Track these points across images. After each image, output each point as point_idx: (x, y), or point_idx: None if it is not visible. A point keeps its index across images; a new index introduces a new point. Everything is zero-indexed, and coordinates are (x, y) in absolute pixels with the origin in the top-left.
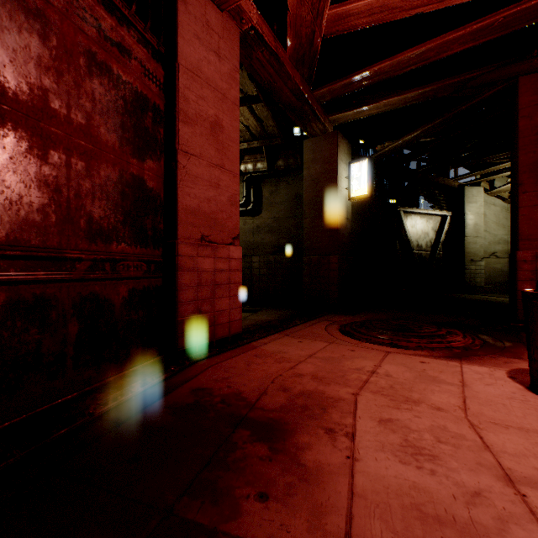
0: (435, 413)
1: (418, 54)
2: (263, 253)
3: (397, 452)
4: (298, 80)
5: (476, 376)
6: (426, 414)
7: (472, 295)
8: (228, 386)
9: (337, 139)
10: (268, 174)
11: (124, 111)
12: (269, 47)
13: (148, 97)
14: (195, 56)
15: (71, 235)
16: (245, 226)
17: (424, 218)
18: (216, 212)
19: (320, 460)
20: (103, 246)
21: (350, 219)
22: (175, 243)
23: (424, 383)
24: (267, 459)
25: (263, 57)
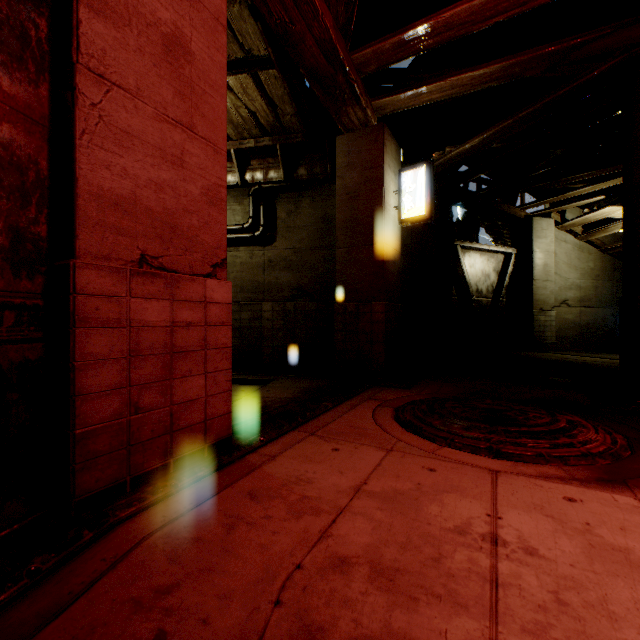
0: None
1: None
2: (278, 298)
3: None
4: (330, 23)
5: None
6: None
7: (543, 353)
8: (158, 633)
9: (383, 134)
10: (285, 186)
11: None
12: None
13: None
14: None
15: None
16: (253, 260)
17: (485, 257)
18: (176, 212)
19: None
20: None
21: (400, 252)
22: (68, 265)
23: (620, 580)
24: None
25: None
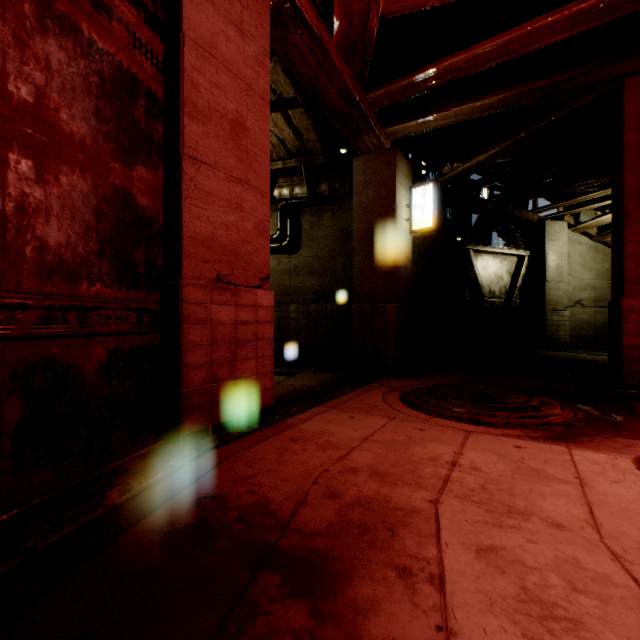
0: (555, 533)
1: (500, 45)
2: (302, 300)
3: (515, 615)
4: (348, 76)
5: (594, 467)
6: (543, 535)
7: (554, 352)
8: (250, 490)
9: (395, 156)
10: (308, 201)
11: (101, 92)
12: (310, 28)
13: (139, 77)
14: (208, 27)
15: (7, 270)
16: (280, 266)
17: (498, 259)
18: (238, 243)
19: (395, 636)
20: (65, 287)
21: (411, 258)
22: (178, 284)
23: (527, 481)
24: (308, 637)
25: (302, 42)
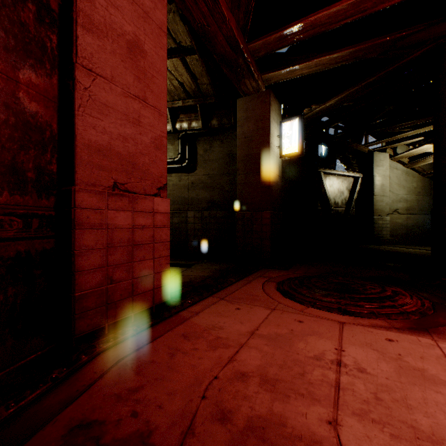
0: None
1: (356, 3)
2: (198, 208)
3: None
4: (234, 25)
5: None
6: None
7: (380, 246)
8: (133, 412)
9: (269, 97)
10: (203, 132)
11: None
12: None
13: None
14: None
15: None
16: (181, 182)
17: (340, 179)
18: (135, 154)
19: None
20: None
21: (281, 177)
22: (71, 190)
23: (416, 387)
24: None
25: None
